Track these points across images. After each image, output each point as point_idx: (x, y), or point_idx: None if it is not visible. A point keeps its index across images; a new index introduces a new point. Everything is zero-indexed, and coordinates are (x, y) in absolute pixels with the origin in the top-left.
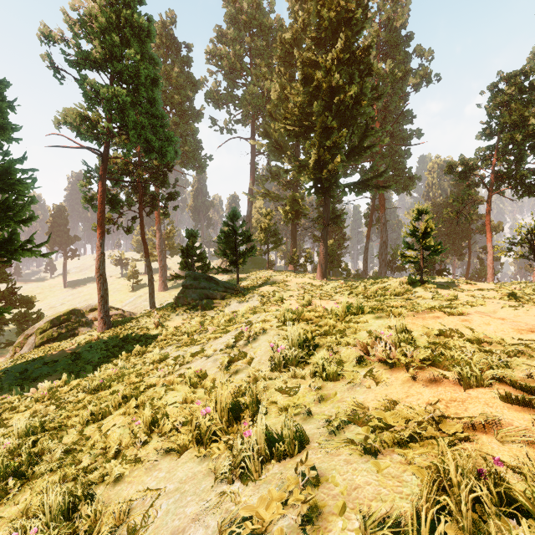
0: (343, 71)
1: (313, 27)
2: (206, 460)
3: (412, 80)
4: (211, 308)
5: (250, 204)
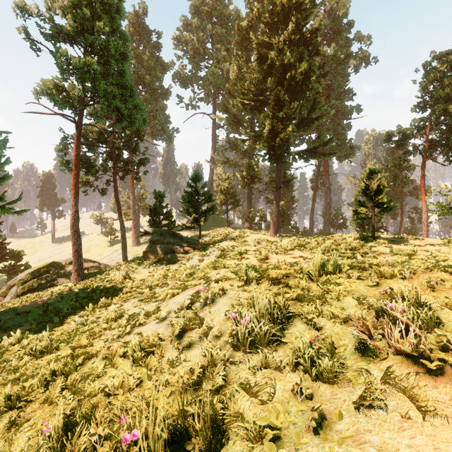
0: (294, 51)
1: (267, 13)
2: None
3: (353, 62)
4: (175, 262)
5: (211, 170)
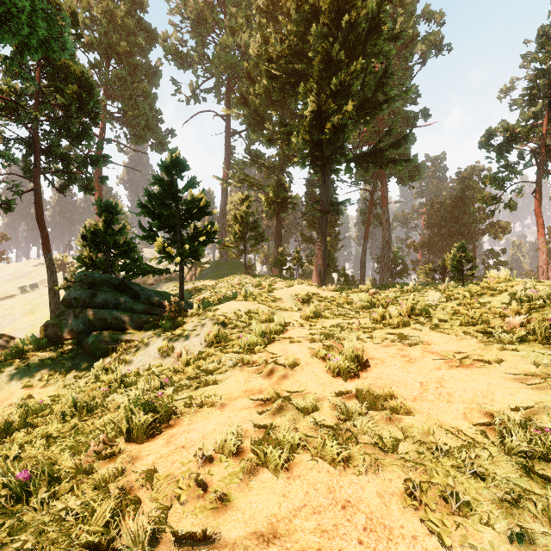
0: None
1: None
2: None
3: (421, 47)
4: (107, 353)
5: (224, 195)
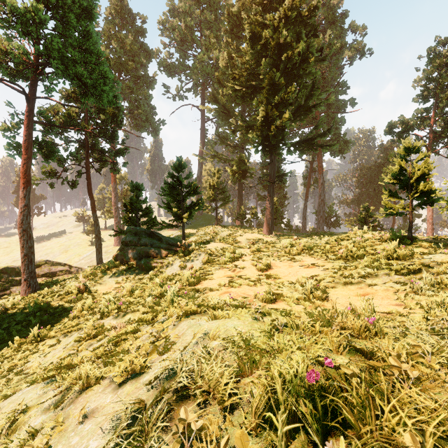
0: (290, 30)
1: None
2: None
3: (348, 53)
4: (151, 269)
5: (200, 166)
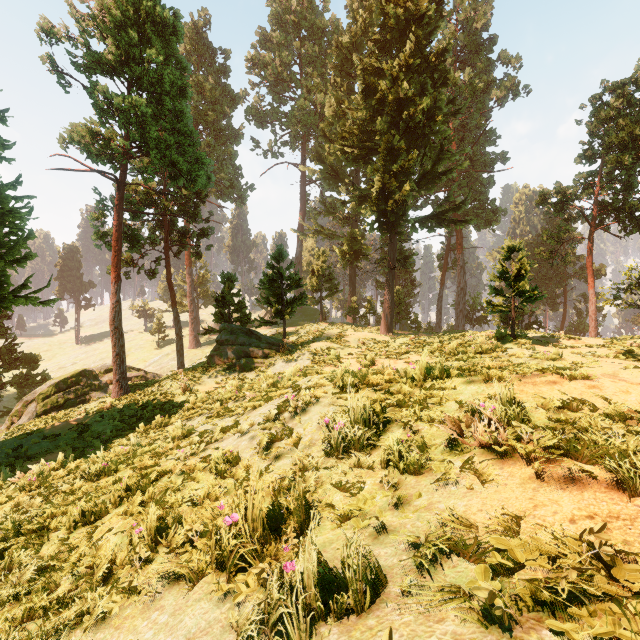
0: (413, 80)
1: (377, 27)
2: (227, 599)
3: (496, 93)
4: (252, 369)
5: (300, 243)
